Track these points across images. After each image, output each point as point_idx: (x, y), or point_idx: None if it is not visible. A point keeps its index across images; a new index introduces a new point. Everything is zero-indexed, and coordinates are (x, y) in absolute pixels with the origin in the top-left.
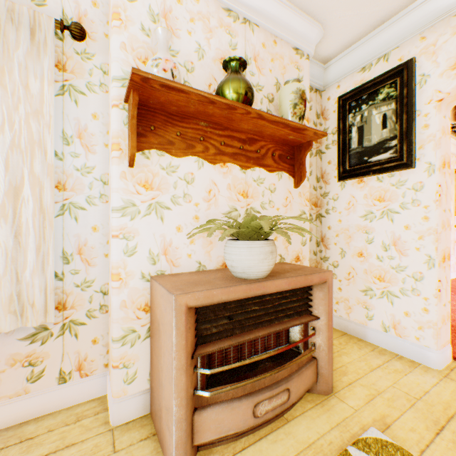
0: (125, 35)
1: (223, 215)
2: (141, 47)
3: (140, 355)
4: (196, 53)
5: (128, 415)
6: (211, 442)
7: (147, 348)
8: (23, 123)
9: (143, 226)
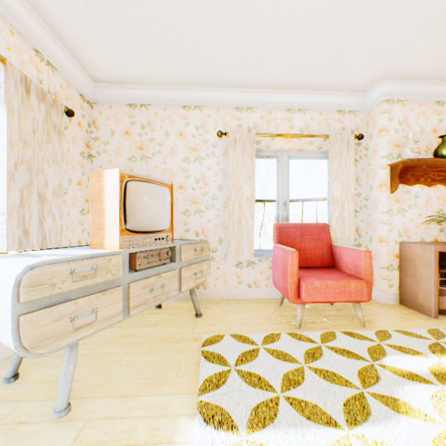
0: (388, 137)
1: (434, 213)
2: (394, 139)
3: (393, 276)
4: (419, 132)
5: (389, 301)
6: (444, 312)
7: (396, 274)
8: (344, 180)
9: (395, 219)
